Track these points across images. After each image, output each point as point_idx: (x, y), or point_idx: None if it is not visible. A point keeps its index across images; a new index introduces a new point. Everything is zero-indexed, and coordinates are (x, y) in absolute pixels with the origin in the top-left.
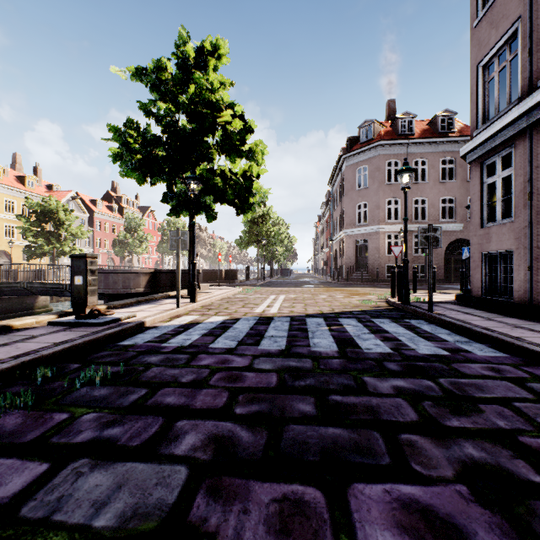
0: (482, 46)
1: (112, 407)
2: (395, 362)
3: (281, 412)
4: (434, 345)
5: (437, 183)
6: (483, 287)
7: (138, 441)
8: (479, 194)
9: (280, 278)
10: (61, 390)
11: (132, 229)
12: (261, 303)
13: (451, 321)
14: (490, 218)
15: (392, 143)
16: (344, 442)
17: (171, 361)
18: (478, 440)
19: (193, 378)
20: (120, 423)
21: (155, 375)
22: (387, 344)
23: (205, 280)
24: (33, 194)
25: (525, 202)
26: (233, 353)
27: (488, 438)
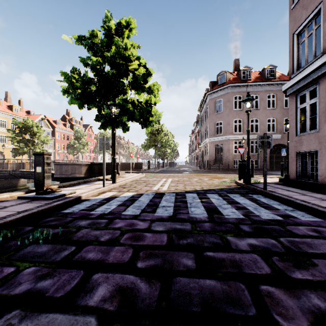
0: (296, 21)
1: (48, 262)
2: (247, 225)
3: (170, 266)
4: (271, 212)
5: (265, 109)
6: (297, 173)
7: (62, 293)
8: (295, 115)
9: (169, 168)
10: (14, 247)
11: (78, 138)
12: (157, 183)
13: (280, 196)
14: (302, 130)
15: (237, 85)
16: (219, 293)
17: (95, 224)
18: (320, 291)
19: (109, 237)
20: (51, 275)
21: (83, 235)
22: (240, 212)
23: (122, 169)
24: (18, 116)
25: (325, 119)
26: (137, 219)
27: None
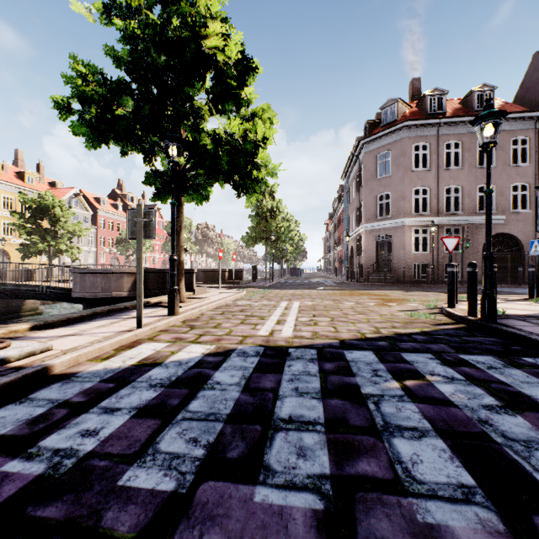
0: None
1: None
2: None
3: None
4: None
5: (473, 169)
6: None
7: None
8: None
9: (290, 279)
10: None
11: None
12: (269, 315)
13: None
14: None
15: (420, 124)
16: None
17: None
18: None
19: None
20: None
21: None
22: None
23: (206, 281)
24: (33, 191)
25: None
26: None
27: None
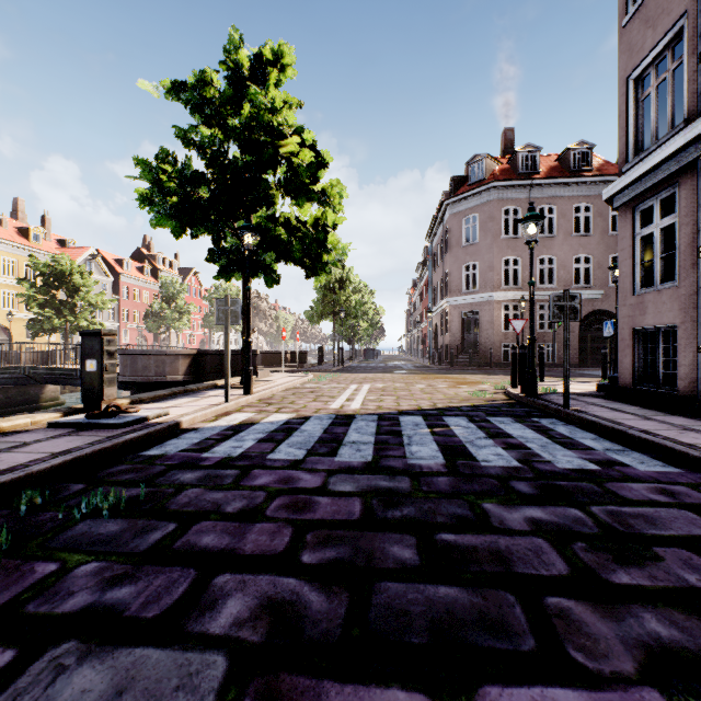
0: (633, 52)
1: (123, 553)
2: (526, 481)
3: (368, 560)
4: (576, 455)
5: (569, 237)
6: (636, 374)
7: (156, 610)
8: (630, 250)
9: (363, 362)
10: (52, 524)
11: (169, 298)
12: (339, 395)
13: (597, 421)
14: (645, 281)
15: (510, 185)
16: (464, 611)
17: (213, 480)
18: (663, 608)
19: (243, 506)
20: (131, 578)
21: (189, 500)
22: (512, 454)
23: (265, 364)
24: (40, 251)
25: (694, 259)
26: (300, 468)
27: (676, 604)
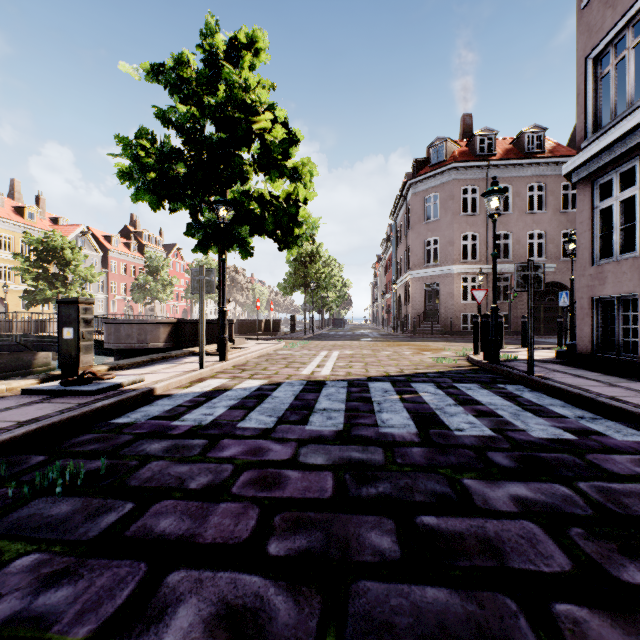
0: (593, 33)
1: (69, 541)
2: (503, 452)
3: (343, 550)
4: (549, 423)
5: (523, 214)
6: (595, 341)
7: (92, 623)
8: (589, 222)
9: (332, 330)
10: None
11: (154, 271)
12: (310, 361)
13: (563, 388)
14: (603, 253)
15: (469, 166)
16: (459, 625)
17: (180, 450)
18: None
19: (208, 481)
20: (72, 576)
21: (152, 475)
22: (484, 422)
23: (241, 332)
24: (34, 228)
25: None
26: (270, 437)
27: None
